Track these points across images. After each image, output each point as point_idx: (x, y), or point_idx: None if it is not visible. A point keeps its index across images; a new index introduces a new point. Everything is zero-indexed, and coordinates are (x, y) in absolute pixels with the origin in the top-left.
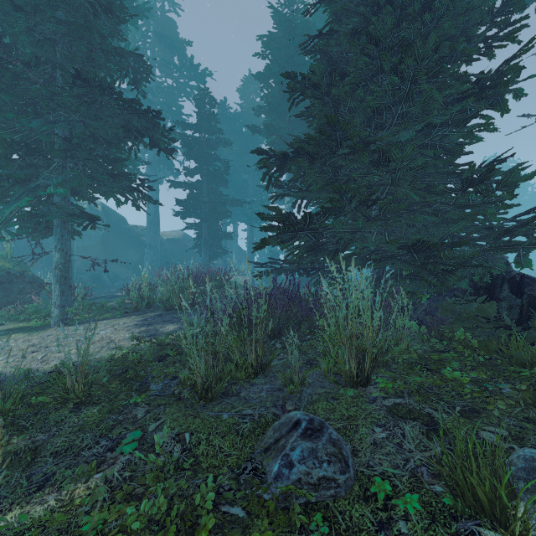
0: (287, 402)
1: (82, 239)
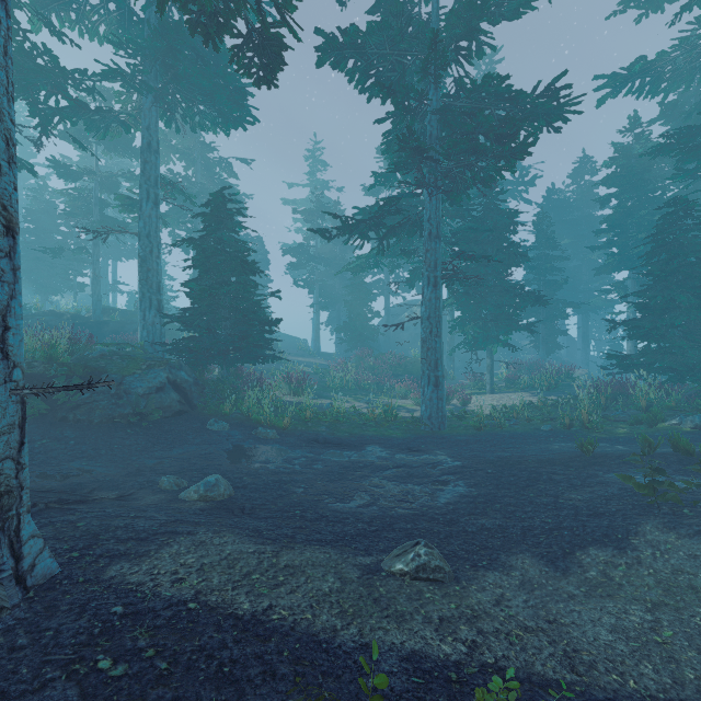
0: None
1: None
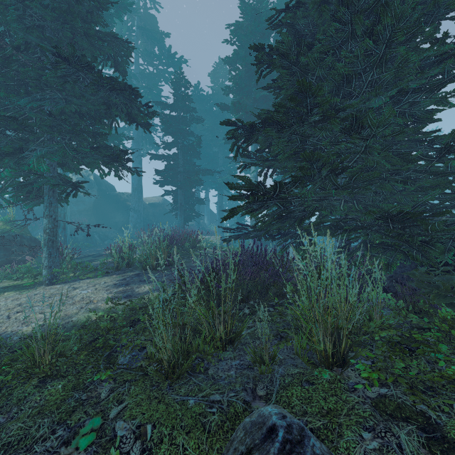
0: (258, 384)
1: (77, 204)
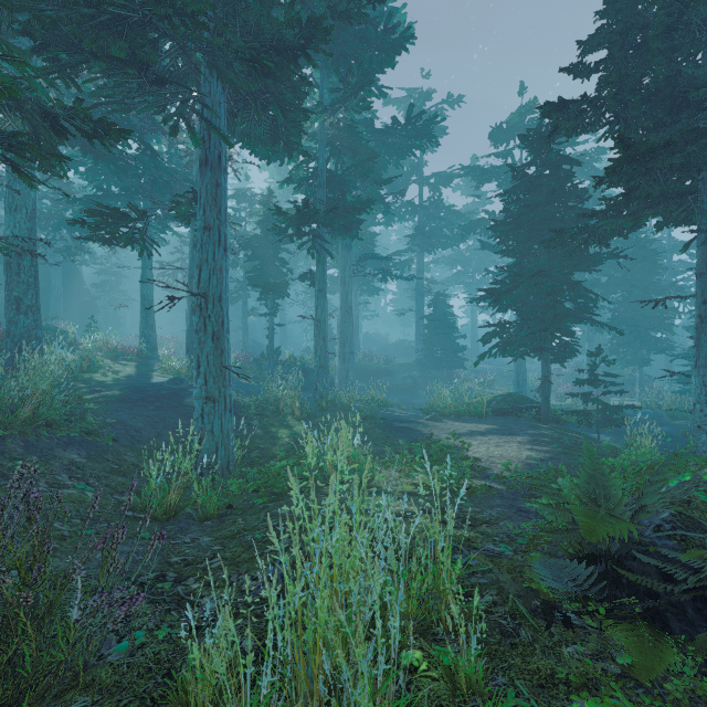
0: None
1: None
